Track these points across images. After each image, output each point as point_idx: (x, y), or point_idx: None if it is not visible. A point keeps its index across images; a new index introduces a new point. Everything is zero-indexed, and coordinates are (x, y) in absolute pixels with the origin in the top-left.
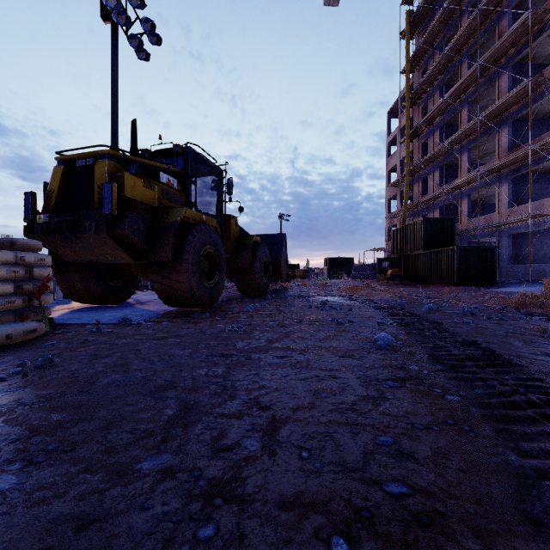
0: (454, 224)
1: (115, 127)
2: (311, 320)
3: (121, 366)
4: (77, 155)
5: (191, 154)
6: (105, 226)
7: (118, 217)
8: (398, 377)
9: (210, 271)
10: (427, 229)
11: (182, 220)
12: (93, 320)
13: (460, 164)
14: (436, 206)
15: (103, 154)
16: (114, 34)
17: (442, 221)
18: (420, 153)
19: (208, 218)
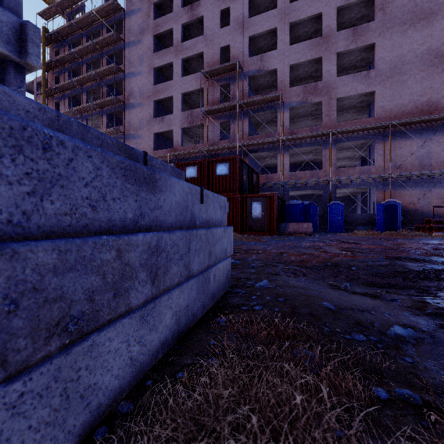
0: None
1: None
2: None
3: None
4: None
5: None
6: None
7: None
8: None
9: None
10: None
11: None
12: None
13: None
14: None
15: None
16: None
17: None
18: None
19: None
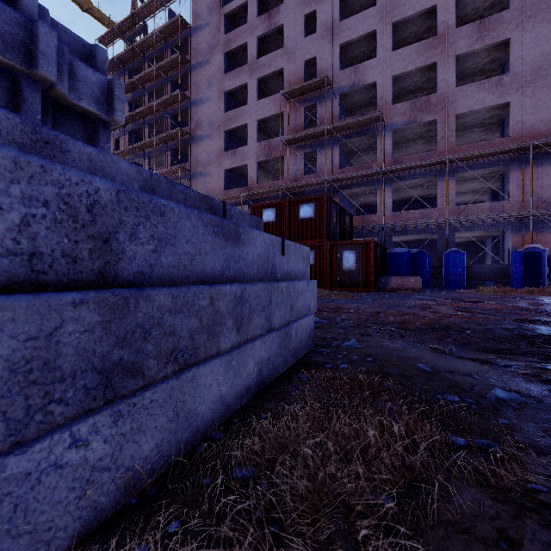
0: None
1: None
2: None
3: None
4: None
5: None
6: None
7: None
8: None
9: None
10: None
11: None
12: None
13: None
14: None
15: None
16: None
17: None
18: None
19: None
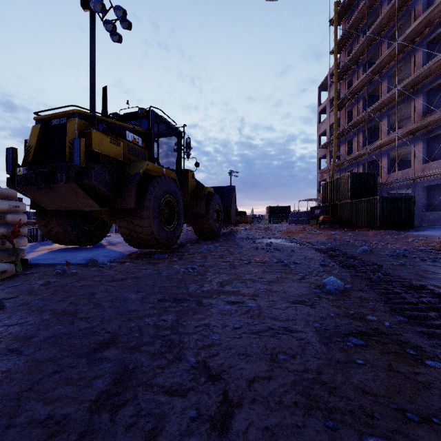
0: (376, 178)
1: (93, 97)
2: (259, 262)
3: (69, 314)
4: (52, 115)
5: (153, 116)
6: (74, 177)
7: (86, 169)
8: (359, 331)
9: (170, 217)
10: (353, 182)
11: (146, 173)
12: (64, 260)
13: (380, 128)
14: (360, 163)
15: (74, 113)
16: (92, 20)
17: (365, 175)
18: (346, 119)
19: (168, 171)
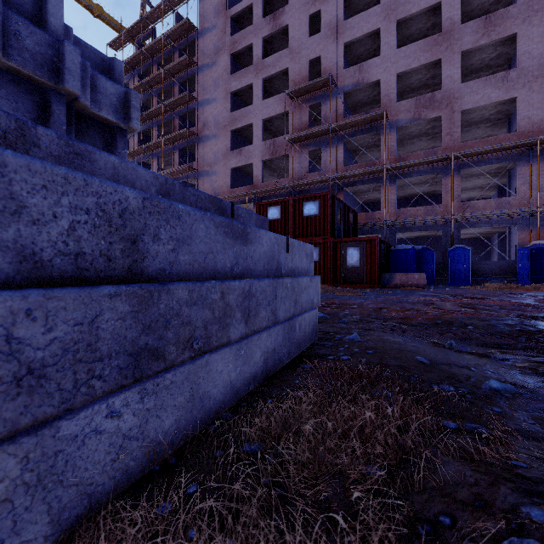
0: None
1: None
2: None
3: None
4: None
5: None
6: None
7: None
8: None
9: None
10: None
11: None
12: None
13: None
14: None
15: None
16: None
17: None
18: None
19: None
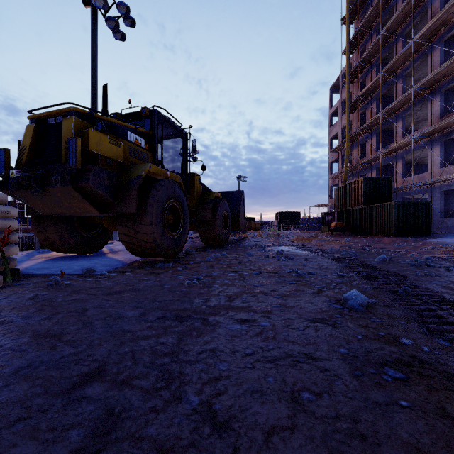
0: (390, 182)
1: (94, 98)
2: (270, 272)
3: (52, 335)
4: (47, 113)
5: (157, 116)
6: (70, 179)
7: (83, 171)
8: (395, 359)
9: (175, 223)
10: (367, 187)
11: (149, 176)
12: (60, 270)
13: (395, 130)
14: (374, 167)
15: (70, 111)
16: (94, 17)
17: (380, 180)
18: (359, 122)
19: (172, 174)
